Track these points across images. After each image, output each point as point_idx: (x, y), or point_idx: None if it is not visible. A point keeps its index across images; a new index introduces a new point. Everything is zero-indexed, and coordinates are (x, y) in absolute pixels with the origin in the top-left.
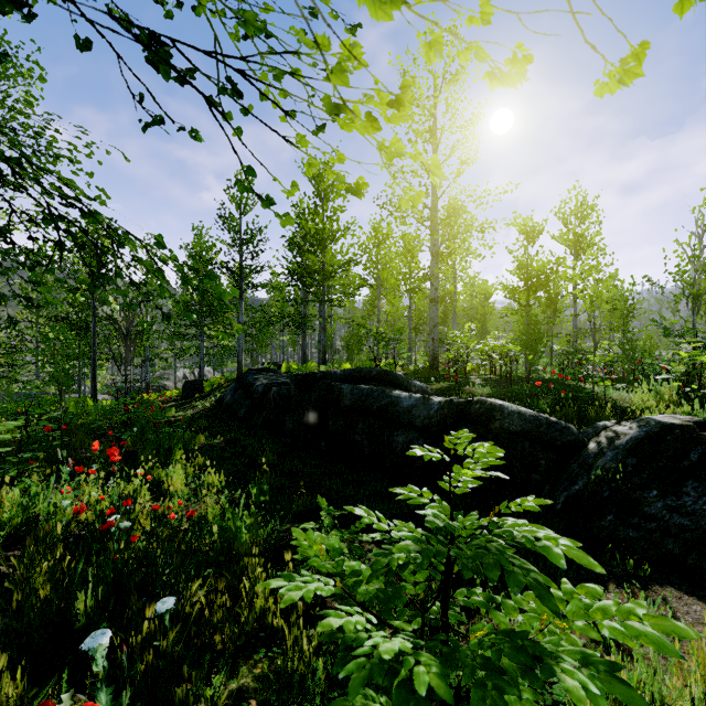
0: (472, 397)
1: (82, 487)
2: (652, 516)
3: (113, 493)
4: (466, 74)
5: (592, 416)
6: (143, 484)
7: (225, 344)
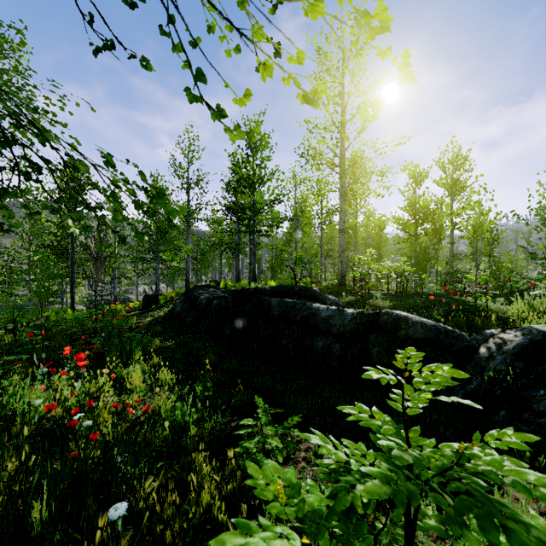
0: (376, 309)
1: (54, 386)
2: (541, 413)
3: (79, 393)
4: (368, 50)
5: (479, 325)
6: (108, 381)
7: (176, 266)
